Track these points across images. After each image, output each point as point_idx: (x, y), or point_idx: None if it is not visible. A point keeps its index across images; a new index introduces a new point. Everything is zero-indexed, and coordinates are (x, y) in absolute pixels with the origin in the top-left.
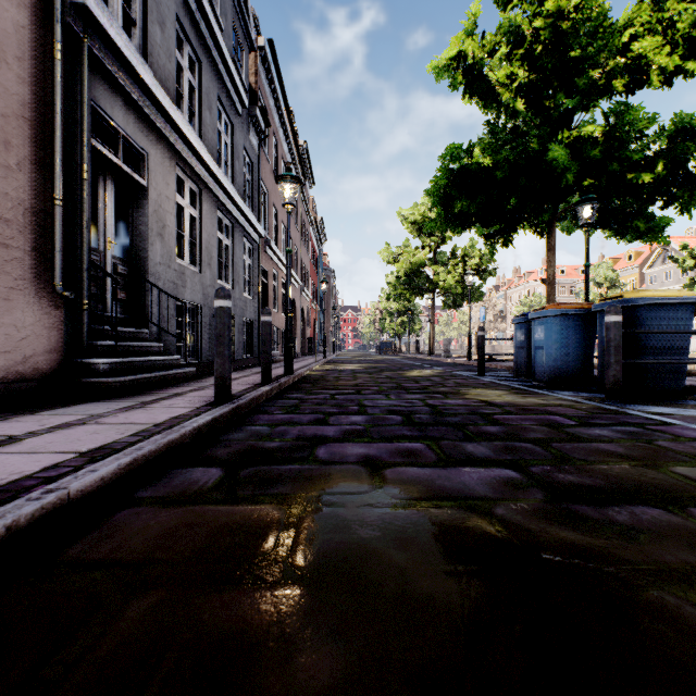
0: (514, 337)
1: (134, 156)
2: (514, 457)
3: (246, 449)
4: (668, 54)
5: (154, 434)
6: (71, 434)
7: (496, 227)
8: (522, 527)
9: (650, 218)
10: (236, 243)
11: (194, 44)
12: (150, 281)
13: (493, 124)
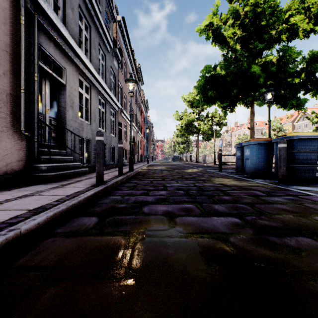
0: (235, 154)
1: (59, 70)
2: (238, 211)
3: (109, 208)
4: (307, 23)
5: (66, 200)
6: (26, 200)
7: (227, 103)
8: (243, 248)
9: (298, 99)
10: (107, 110)
11: (87, 18)
12: (67, 128)
13: (225, 55)
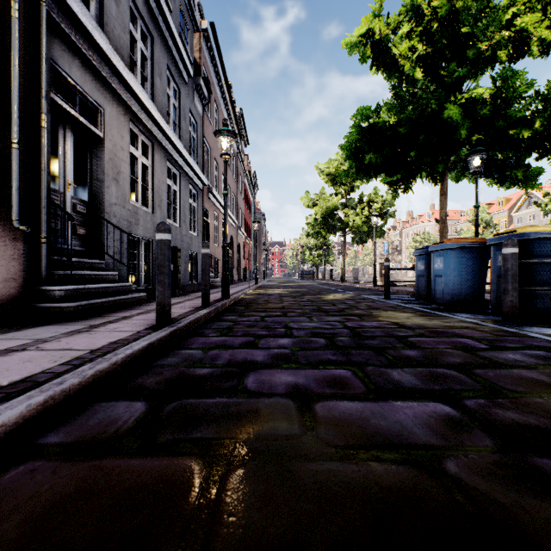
0: (415, 267)
1: (92, 111)
2: (443, 387)
3: (176, 377)
4: (546, 28)
5: (86, 362)
6: (3, 362)
7: (397, 176)
8: (487, 496)
9: (526, 168)
10: (183, 189)
11: (146, 20)
12: (106, 218)
13: (397, 88)
